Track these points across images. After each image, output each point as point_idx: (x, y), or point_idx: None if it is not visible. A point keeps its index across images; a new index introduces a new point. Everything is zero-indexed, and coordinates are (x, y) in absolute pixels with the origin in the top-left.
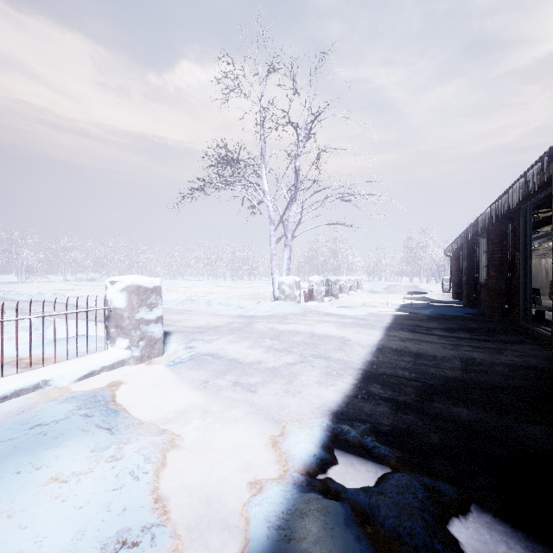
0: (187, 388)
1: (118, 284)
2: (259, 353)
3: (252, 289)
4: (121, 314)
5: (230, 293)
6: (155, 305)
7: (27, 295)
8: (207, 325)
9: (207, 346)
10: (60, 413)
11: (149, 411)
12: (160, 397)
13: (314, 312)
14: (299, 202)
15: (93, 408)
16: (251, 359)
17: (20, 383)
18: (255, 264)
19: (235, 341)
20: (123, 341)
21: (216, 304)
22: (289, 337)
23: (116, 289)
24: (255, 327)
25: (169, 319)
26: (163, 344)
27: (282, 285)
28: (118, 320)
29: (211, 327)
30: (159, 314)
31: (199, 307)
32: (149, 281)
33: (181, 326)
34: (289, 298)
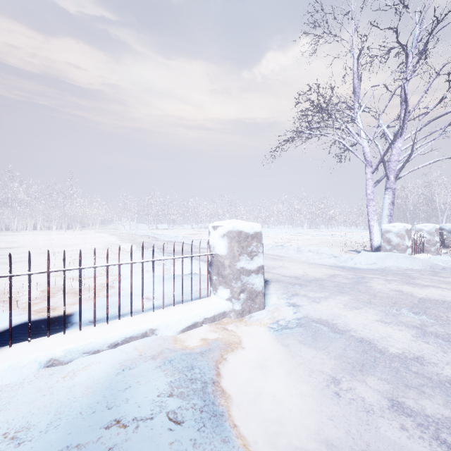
0: (308, 386)
1: (220, 229)
2: (407, 338)
3: (333, 236)
4: (222, 261)
5: (311, 240)
6: (255, 253)
7: (169, 237)
8: (305, 275)
9: (315, 306)
10: (147, 401)
11: (258, 428)
12: (269, 392)
13: (448, 270)
14: (405, 136)
15: (186, 400)
16: (398, 347)
17: (130, 330)
18: (331, 214)
19: (353, 306)
20: (224, 291)
21: (306, 251)
22: (446, 313)
23: (217, 235)
24: (372, 287)
25: (264, 264)
26: (264, 297)
27: (387, 233)
28: (220, 267)
29: (310, 278)
30: (259, 264)
31: (289, 253)
32: (250, 226)
33: (276, 273)
34: (396, 249)
